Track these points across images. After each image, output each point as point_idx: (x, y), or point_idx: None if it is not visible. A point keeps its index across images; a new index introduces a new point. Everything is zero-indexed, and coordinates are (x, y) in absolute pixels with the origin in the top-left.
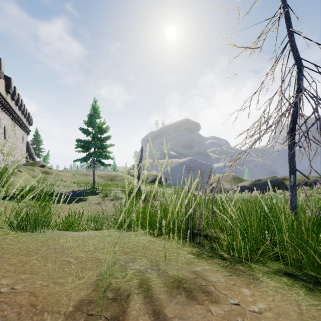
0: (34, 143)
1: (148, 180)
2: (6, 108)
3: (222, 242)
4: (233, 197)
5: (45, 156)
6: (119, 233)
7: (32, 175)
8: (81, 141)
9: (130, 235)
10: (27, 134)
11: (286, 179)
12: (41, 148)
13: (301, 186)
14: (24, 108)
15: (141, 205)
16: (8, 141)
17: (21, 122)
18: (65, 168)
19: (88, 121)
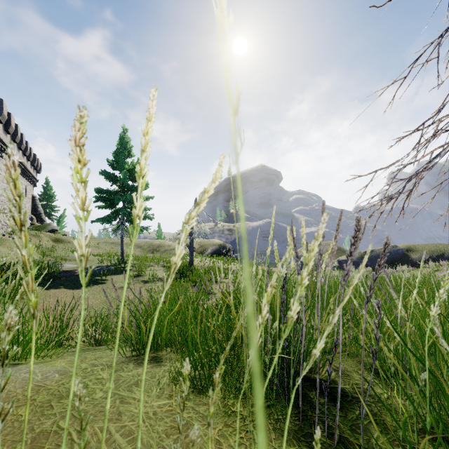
0: (44, 199)
1: (206, 252)
2: None
3: (383, 413)
4: (436, 293)
5: (60, 217)
6: (109, 376)
7: (35, 244)
8: (102, 191)
9: (130, 391)
10: (33, 185)
11: (411, 250)
12: (54, 206)
13: (435, 261)
14: (26, 146)
15: (118, 336)
16: (1, 193)
17: (23, 166)
18: None
19: (114, 161)
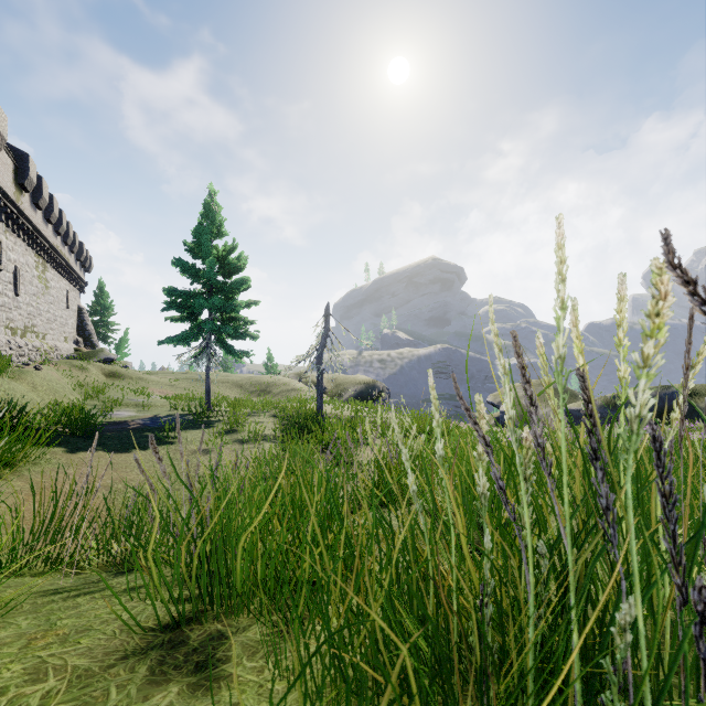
0: (96, 312)
1: (345, 395)
2: (18, 224)
3: None
4: None
5: (120, 340)
6: None
7: (78, 380)
8: (175, 293)
9: None
10: (79, 290)
11: (697, 393)
12: (112, 323)
13: None
14: (68, 229)
15: None
16: (28, 302)
17: (63, 261)
18: (164, 368)
19: (194, 243)
